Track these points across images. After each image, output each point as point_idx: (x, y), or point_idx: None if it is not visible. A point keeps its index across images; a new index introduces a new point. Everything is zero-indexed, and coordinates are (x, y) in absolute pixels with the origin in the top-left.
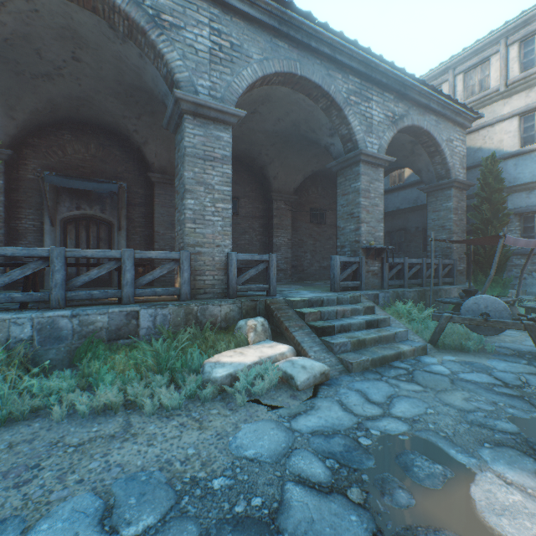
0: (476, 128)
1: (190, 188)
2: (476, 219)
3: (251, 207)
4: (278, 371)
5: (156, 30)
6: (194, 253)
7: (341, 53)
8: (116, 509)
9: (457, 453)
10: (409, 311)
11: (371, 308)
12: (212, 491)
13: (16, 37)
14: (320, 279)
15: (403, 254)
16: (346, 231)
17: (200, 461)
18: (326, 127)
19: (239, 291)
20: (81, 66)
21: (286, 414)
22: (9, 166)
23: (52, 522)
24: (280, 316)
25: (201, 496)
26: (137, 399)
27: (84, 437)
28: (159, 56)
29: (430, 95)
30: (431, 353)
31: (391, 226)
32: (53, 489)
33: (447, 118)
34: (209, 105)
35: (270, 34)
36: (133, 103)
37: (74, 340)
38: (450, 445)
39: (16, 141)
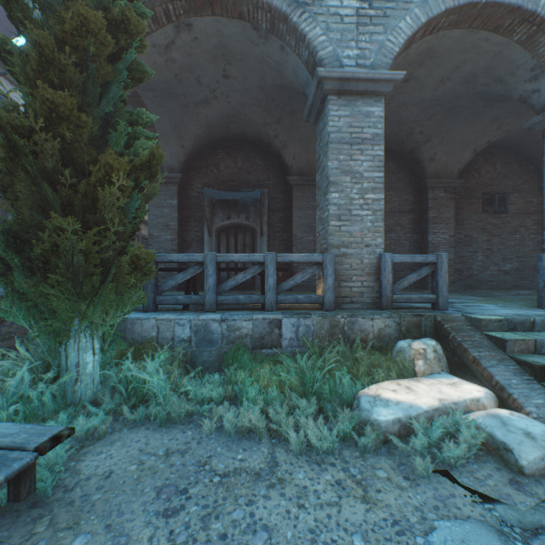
0: None
1: (334, 180)
2: None
3: (398, 200)
4: (479, 432)
5: (297, 11)
6: (339, 255)
7: None
8: None
9: None
10: None
11: None
12: None
13: (182, 71)
14: (498, 287)
15: None
16: None
17: None
18: (523, 69)
19: (394, 301)
20: (230, 83)
21: (514, 522)
22: (181, 188)
23: None
24: (460, 340)
25: None
26: (282, 428)
27: (228, 465)
28: (300, 39)
29: None
30: None
31: None
32: (196, 536)
33: None
34: (357, 76)
35: None
36: (273, 108)
37: (222, 344)
38: None
39: (185, 167)
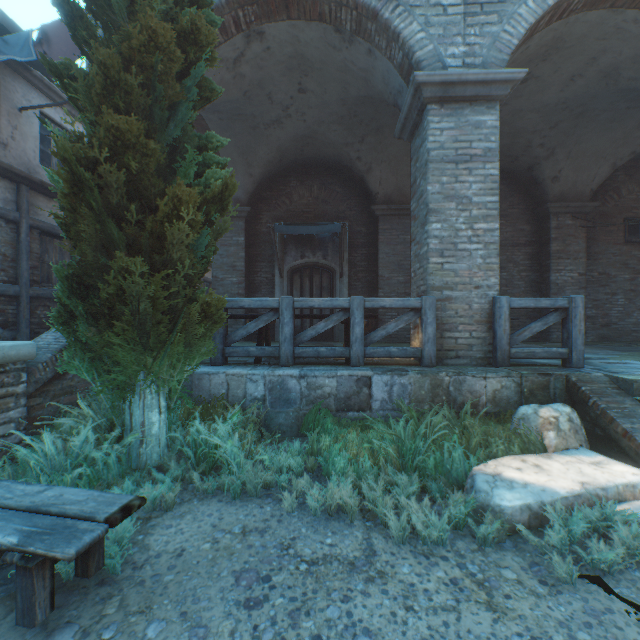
0: None
1: (435, 207)
2: None
3: (510, 230)
4: None
5: (389, 5)
6: (441, 299)
7: None
8: None
9: None
10: None
11: None
12: None
13: (252, 87)
14: None
15: None
16: None
17: None
18: None
19: (511, 356)
20: (306, 97)
21: None
22: (248, 223)
23: None
24: (604, 407)
25: None
26: (378, 508)
27: (316, 550)
28: (393, 39)
29: None
30: None
31: None
32: (284, 635)
33: None
34: (465, 78)
35: None
36: (356, 124)
37: (301, 405)
38: None
39: (253, 198)
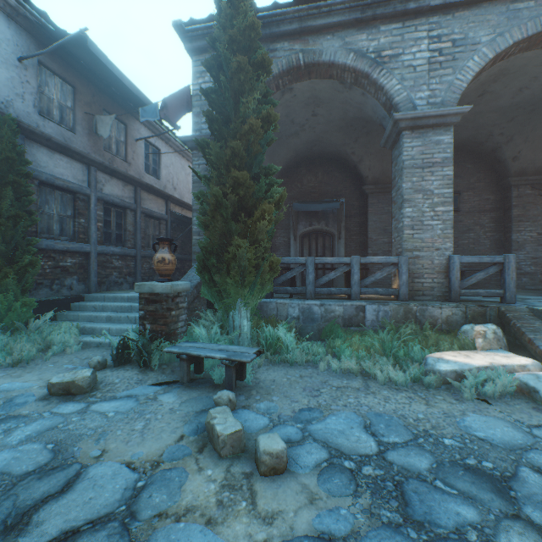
0: None
1: (407, 198)
2: None
3: (477, 200)
4: (515, 380)
5: (376, 69)
6: (411, 257)
7: None
8: (372, 426)
9: None
10: None
11: None
12: (442, 444)
13: (282, 117)
14: None
15: None
16: None
17: (429, 424)
18: None
19: (461, 295)
20: (316, 119)
21: (525, 421)
22: None
23: (336, 417)
24: (519, 326)
25: (433, 443)
26: (371, 370)
27: (339, 384)
28: (379, 89)
29: None
30: None
31: None
32: (331, 404)
33: None
34: (428, 114)
35: (506, 3)
36: (351, 131)
37: (321, 322)
38: None
39: None
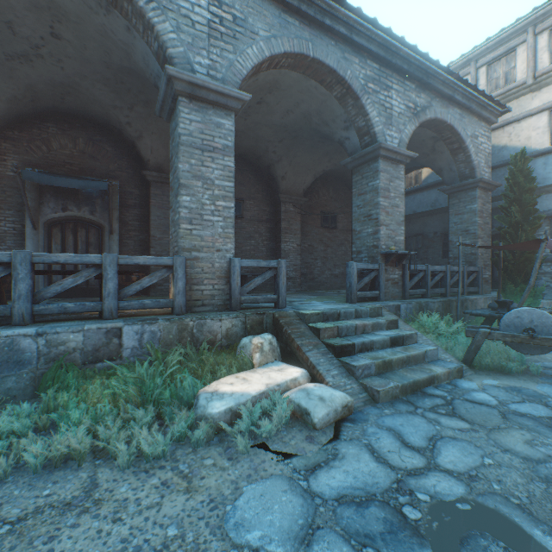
0: (501, 124)
1: (185, 183)
2: (504, 222)
3: (257, 209)
4: (290, 405)
5: None
6: (190, 258)
7: (358, 33)
8: None
9: (545, 536)
10: (437, 324)
11: (394, 322)
12: None
13: None
14: (331, 288)
15: (420, 261)
16: (362, 235)
17: (183, 551)
18: (340, 119)
19: (242, 302)
20: (62, 45)
21: (302, 467)
22: None
23: None
24: (290, 332)
25: None
26: (109, 445)
27: (28, 506)
28: (149, 27)
29: (455, 86)
30: (467, 375)
31: (407, 231)
32: None
33: (472, 112)
34: (208, 85)
35: (279, 9)
36: (124, 91)
37: (39, 364)
38: (531, 522)
39: None
